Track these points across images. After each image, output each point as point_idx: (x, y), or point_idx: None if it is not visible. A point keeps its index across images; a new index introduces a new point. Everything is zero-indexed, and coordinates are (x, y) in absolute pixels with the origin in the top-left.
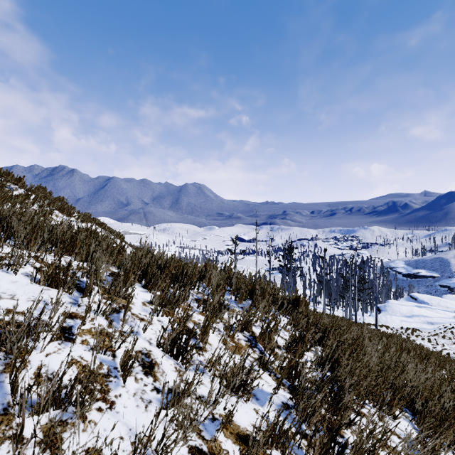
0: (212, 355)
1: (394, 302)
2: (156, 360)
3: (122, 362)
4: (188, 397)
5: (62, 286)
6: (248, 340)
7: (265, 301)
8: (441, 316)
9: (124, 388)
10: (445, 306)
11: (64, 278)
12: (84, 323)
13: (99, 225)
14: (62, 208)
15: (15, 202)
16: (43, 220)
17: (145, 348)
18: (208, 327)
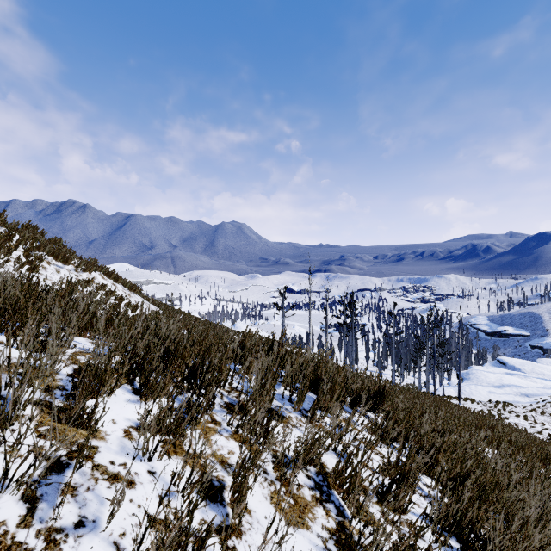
0: None
1: (479, 368)
2: None
3: None
4: None
5: None
6: (315, 485)
7: (335, 397)
8: (538, 386)
9: None
10: (541, 373)
11: None
12: None
13: (108, 274)
14: (56, 253)
15: None
16: None
17: None
18: (245, 484)
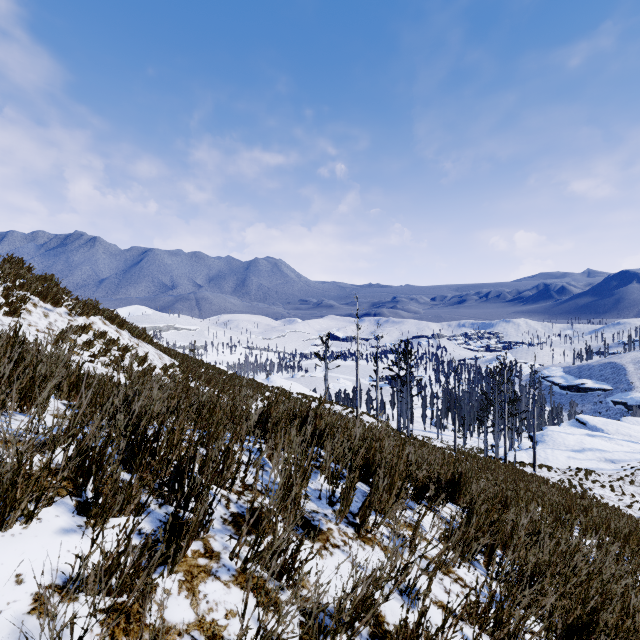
0: None
1: (556, 429)
2: None
3: None
4: None
5: None
6: None
7: (394, 494)
8: (625, 450)
9: None
10: (627, 434)
11: None
12: None
13: (111, 319)
14: (43, 293)
15: None
16: None
17: None
18: None
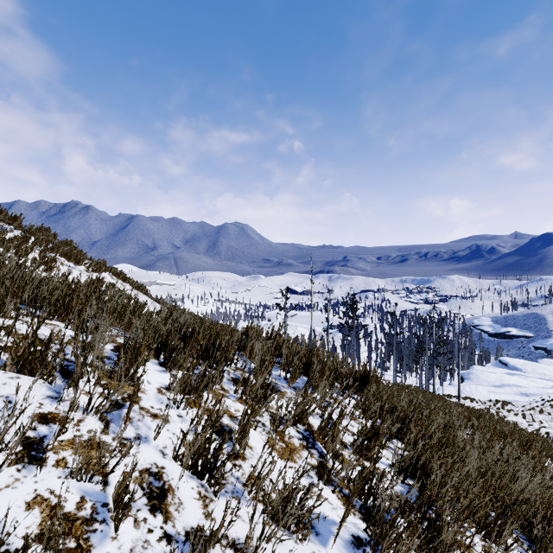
0: (253, 468)
1: (480, 368)
2: (171, 482)
3: (116, 494)
4: (215, 545)
5: (39, 372)
6: (303, 437)
7: (325, 378)
8: (538, 386)
9: (115, 541)
10: (542, 373)
11: (41, 360)
12: (64, 431)
13: (116, 274)
14: (68, 254)
15: (8, 247)
16: (28, 273)
17: (155, 464)
18: (248, 425)
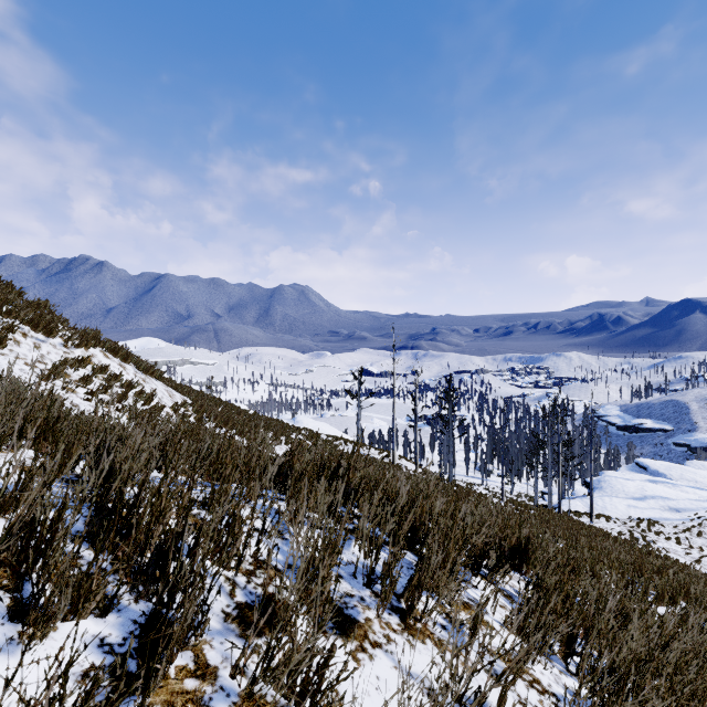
0: None
1: (614, 474)
2: None
3: None
4: None
5: None
6: None
7: (448, 567)
8: (691, 498)
9: None
10: (692, 480)
11: None
12: None
13: (113, 351)
14: (34, 321)
15: None
16: None
17: None
18: None
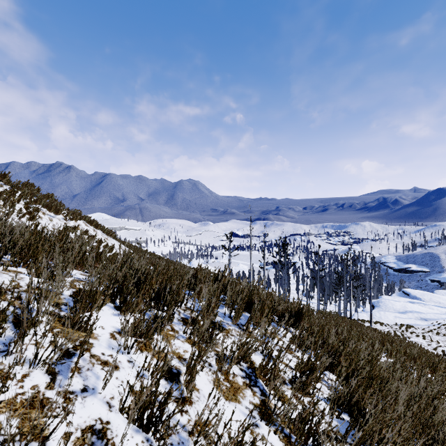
0: (199, 417)
1: (387, 298)
2: (115, 440)
3: None
4: None
5: None
6: (246, 375)
7: (264, 315)
8: (434, 312)
9: None
10: (437, 302)
11: None
12: (4, 390)
13: (90, 222)
14: (49, 205)
15: None
16: None
17: (100, 419)
18: (195, 370)
